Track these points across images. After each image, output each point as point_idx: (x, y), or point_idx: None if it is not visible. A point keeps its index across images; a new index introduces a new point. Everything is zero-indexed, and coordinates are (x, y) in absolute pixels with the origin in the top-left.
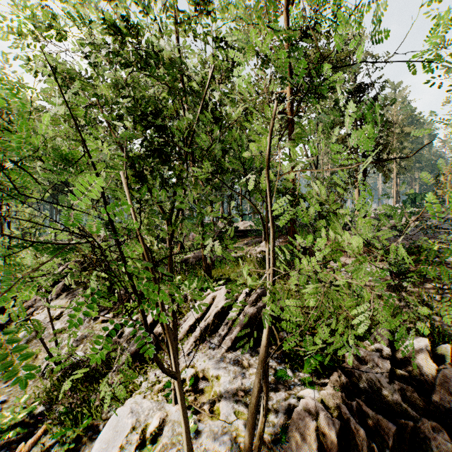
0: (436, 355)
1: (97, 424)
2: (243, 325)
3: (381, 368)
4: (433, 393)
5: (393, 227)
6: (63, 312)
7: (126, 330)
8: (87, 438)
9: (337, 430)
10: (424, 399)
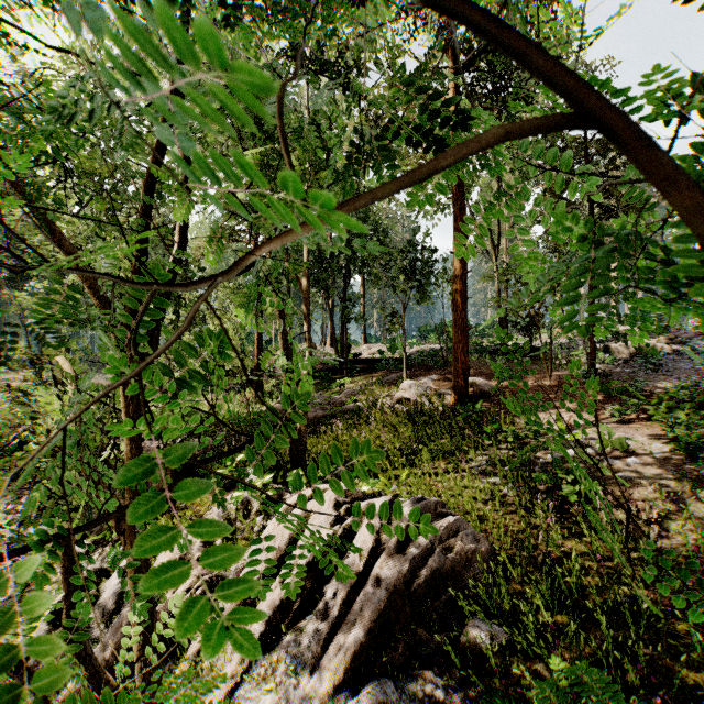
0: None
1: None
2: (375, 615)
3: None
4: None
5: (634, 353)
6: None
7: (105, 591)
8: None
9: None
10: None
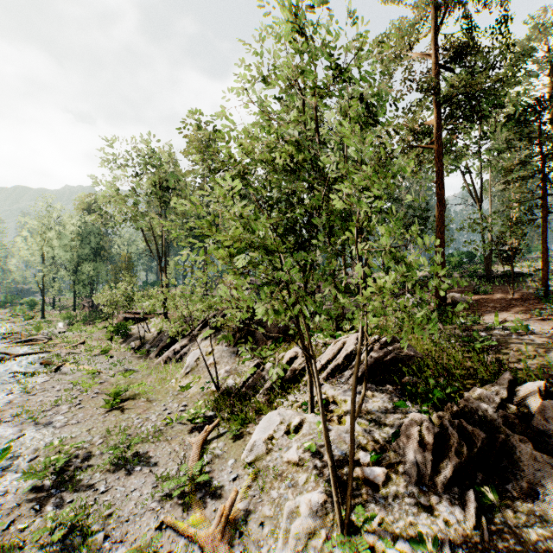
0: None
1: (252, 426)
2: (369, 365)
3: (491, 402)
4: (532, 419)
5: None
6: (214, 349)
7: (266, 367)
8: (246, 432)
9: (435, 432)
10: (524, 425)
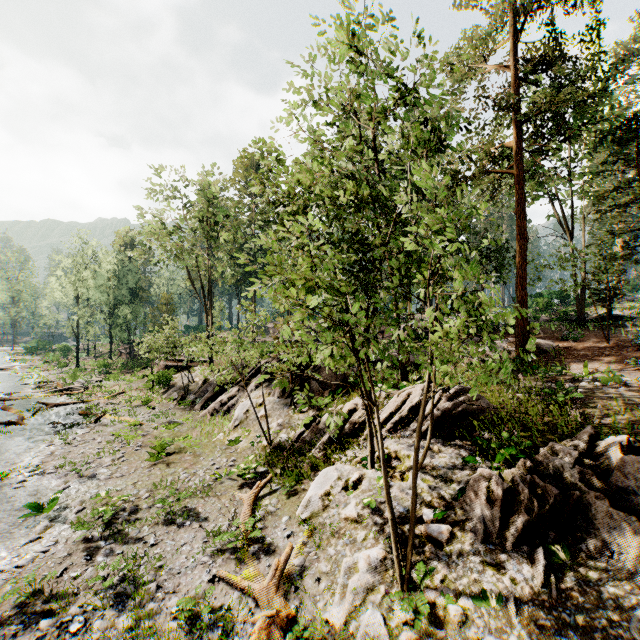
0: (639, 454)
1: (307, 482)
2: (436, 418)
3: (568, 457)
4: (610, 475)
5: None
6: (265, 401)
7: (322, 420)
8: (301, 489)
9: (504, 487)
10: (602, 482)
